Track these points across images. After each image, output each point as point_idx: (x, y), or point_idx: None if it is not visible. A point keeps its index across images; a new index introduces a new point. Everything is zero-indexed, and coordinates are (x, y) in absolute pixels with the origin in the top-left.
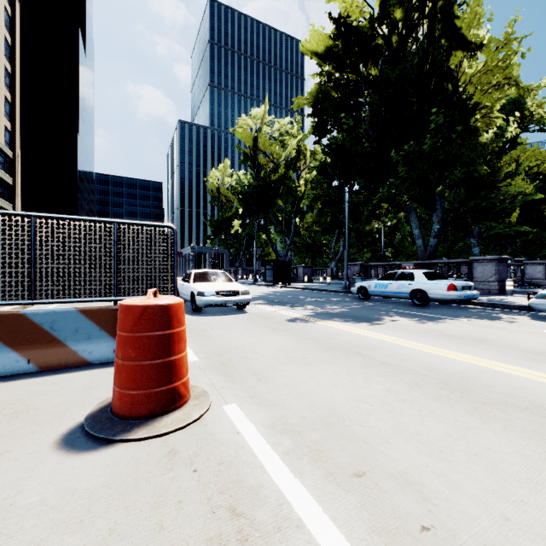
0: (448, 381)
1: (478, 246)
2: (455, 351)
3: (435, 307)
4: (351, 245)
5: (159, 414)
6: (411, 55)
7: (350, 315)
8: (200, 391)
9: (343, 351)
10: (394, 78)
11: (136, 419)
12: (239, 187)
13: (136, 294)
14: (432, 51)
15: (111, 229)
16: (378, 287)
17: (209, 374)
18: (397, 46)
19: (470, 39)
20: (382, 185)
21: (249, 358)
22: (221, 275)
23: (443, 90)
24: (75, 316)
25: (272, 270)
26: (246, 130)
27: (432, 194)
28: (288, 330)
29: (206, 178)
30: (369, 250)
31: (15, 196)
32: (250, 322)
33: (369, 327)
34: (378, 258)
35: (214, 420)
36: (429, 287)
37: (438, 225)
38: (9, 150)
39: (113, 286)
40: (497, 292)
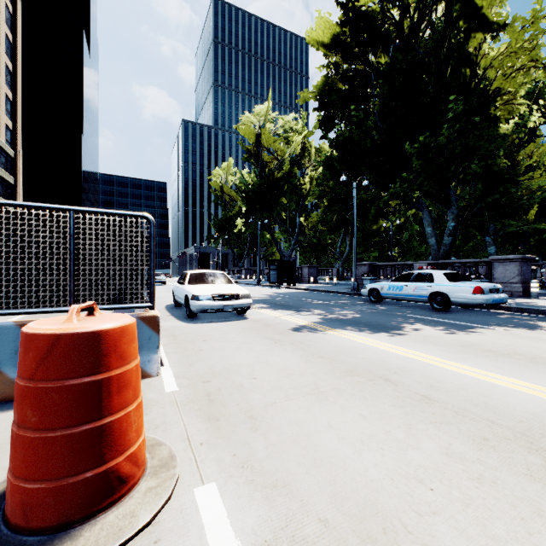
0: (529, 434)
1: (494, 245)
2: (513, 377)
3: (458, 312)
4: (358, 244)
5: (79, 519)
6: (424, 41)
7: (364, 322)
8: (164, 455)
9: (365, 375)
10: (406, 65)
11: (35, 532)
12: (242, 186)
13: (101, 303)
14: (450, 33)
15: (66, 218)
16: (392, 290)
17: (186, 417)
18: (408, 32)
19: (492, 18)
20: (392, 180)
21: (244, 388)
22: (219, 276)
23: (459, 77)
24: (14, 332)
25: (276, 271)
26: (250, 127)
27: (447, 189)
28: (294, 343)
29: (210, 177)
30: (377, 249)
31: (17, 196)
32: (250, 332)
33: (390, 338)
34: (385, 257)
35: (174, 526)
36: (451, 289)
37: (453, 222)
38: (11, 149)
39: (68, 292)
40: (521, 294)
